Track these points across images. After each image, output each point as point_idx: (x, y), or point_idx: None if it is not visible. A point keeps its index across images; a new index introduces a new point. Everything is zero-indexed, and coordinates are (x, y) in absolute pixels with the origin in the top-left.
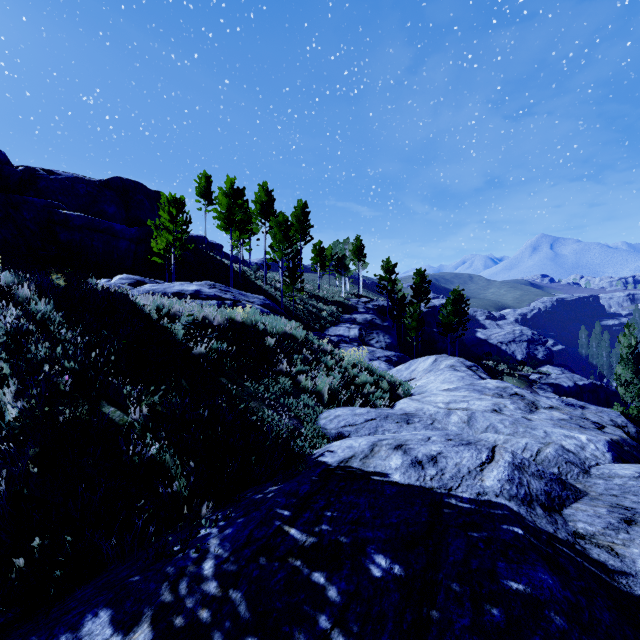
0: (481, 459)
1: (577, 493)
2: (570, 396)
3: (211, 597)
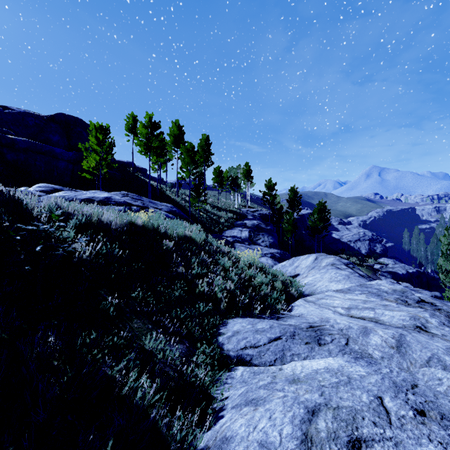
0: None
1: None
2: (404, 281)
3: None
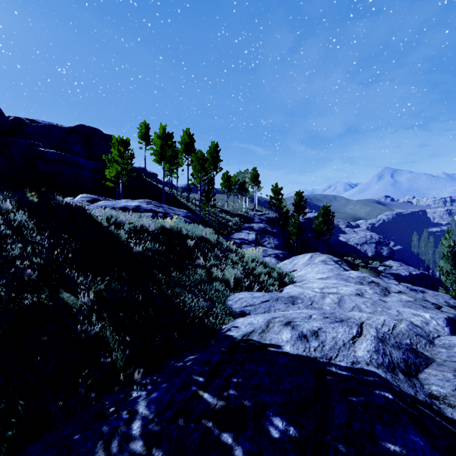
0: (352, 333)
1: (427, 360)
2: (406, 282)
3: (137, 455)
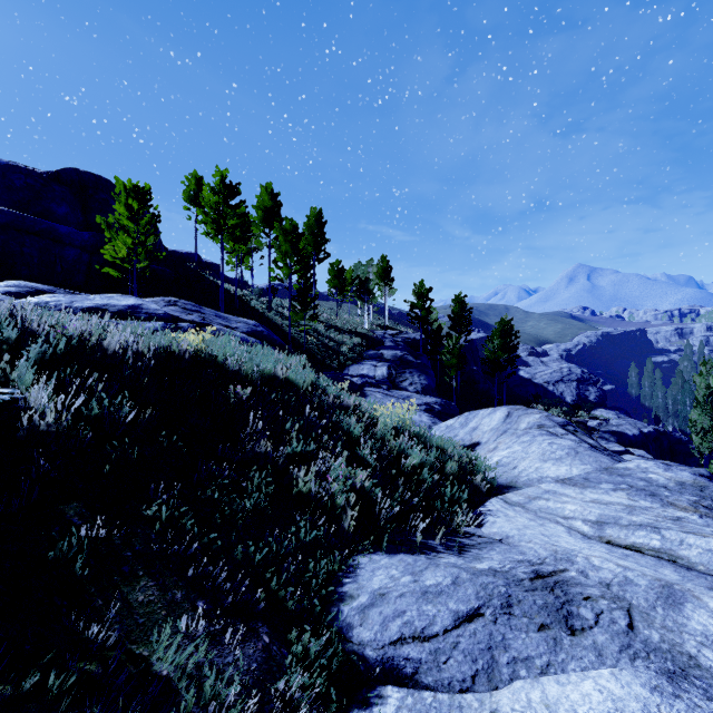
0: None
1: None
2: (635, 446)
3: None
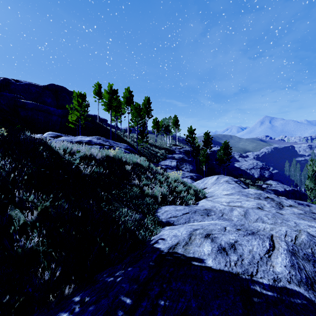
0: (266, 247)
1: None
2: (282, 196)
3: None
